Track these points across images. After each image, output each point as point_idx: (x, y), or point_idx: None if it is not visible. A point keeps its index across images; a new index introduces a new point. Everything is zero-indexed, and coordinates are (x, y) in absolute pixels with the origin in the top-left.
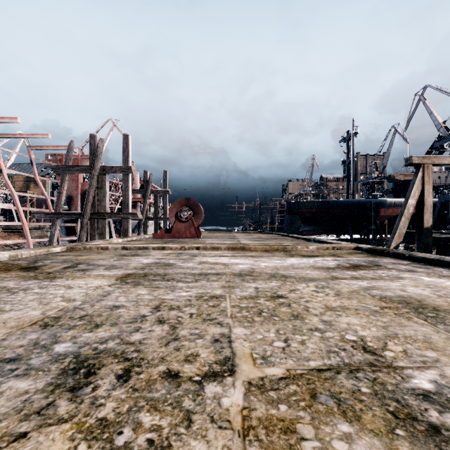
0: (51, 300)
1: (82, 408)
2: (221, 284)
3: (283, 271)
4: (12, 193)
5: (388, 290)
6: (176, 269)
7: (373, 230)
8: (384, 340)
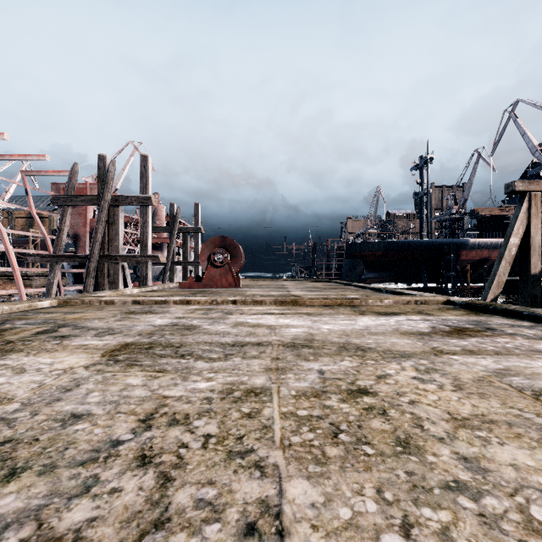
0: None
1: None
2: (264, 364)
3: (356, 338)
4: None
5: (536, 376)
6: (199, 336)
7: (453, 277)
8: None
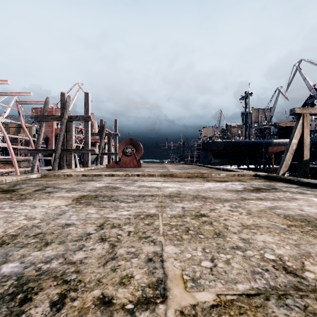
0: (15, 219)
1: None
2: (155, 204)
3: (202, 193)
4: (4, 135)
5: (289, 209)
6: (121, 192)
7: (264, 162)
8: (301, 259)
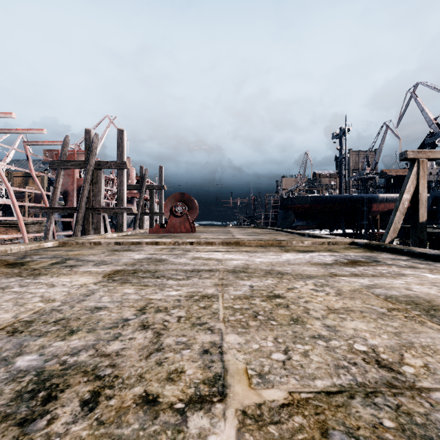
0: (28, 300)
1: None
2: (213, 282)
3: (278, 267)
4: (7, 187)
5: (392, 288)
6: (168, 265)
7: (366, 225)
8: (400, 351)
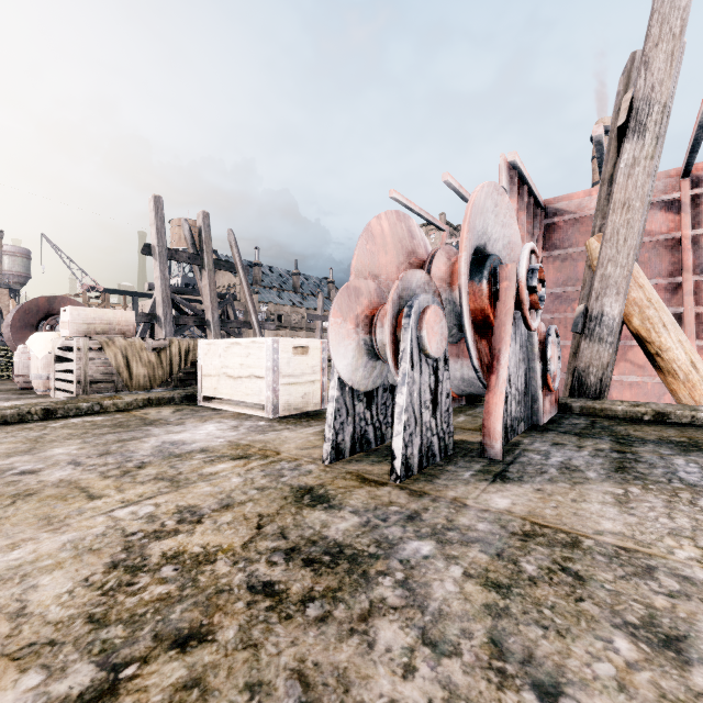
0: None
1: (248, 552)
2: None
3: None
4: None
5: None
6: None
7: None
8: None
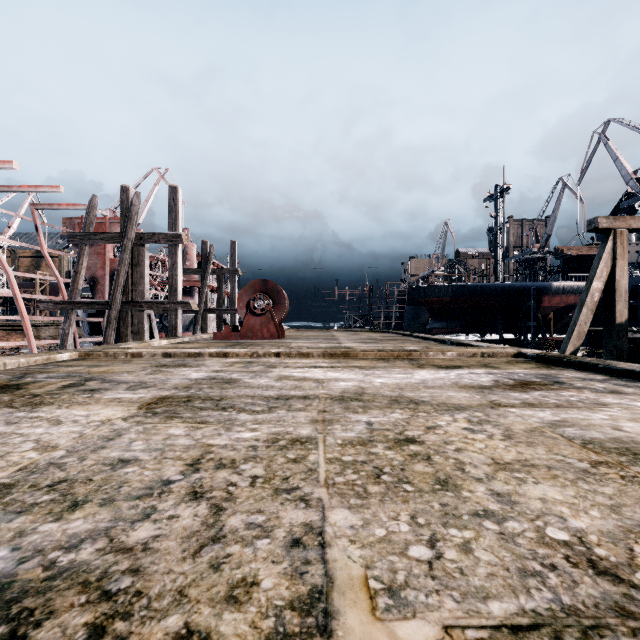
0: (15, 448)
1: None
2: (310, 416)
3: (410, 392)
4: (6, 272)
5: (591, 427)
6: (241, 389)
7: (533, 327)
8: (626, 542)
